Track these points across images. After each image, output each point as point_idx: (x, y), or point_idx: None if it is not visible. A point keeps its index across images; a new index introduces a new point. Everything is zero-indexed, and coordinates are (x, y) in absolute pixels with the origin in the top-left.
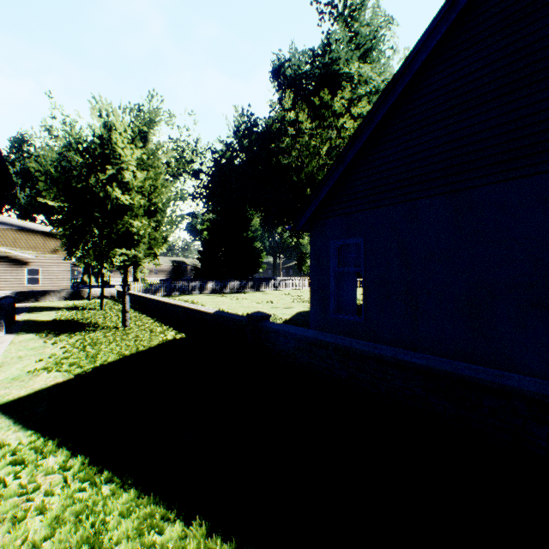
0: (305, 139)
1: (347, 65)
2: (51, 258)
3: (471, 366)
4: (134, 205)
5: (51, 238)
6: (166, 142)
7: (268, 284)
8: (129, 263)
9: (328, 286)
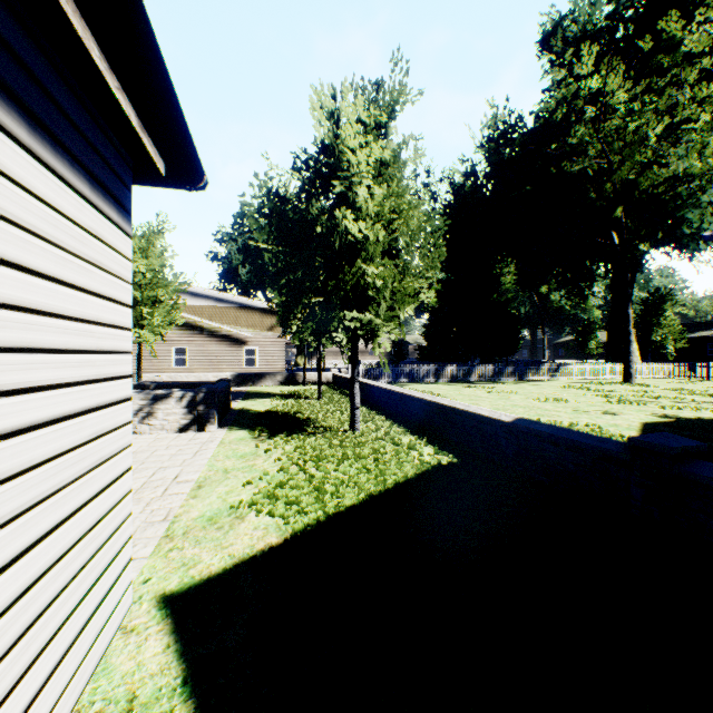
0: (616, 121)
1: None
2: (266, 336)
3: None
4: (368, 241)
5: (266, 314)
6: (412, 138)
7: (537, 370)
8: (361, 333)
9: None
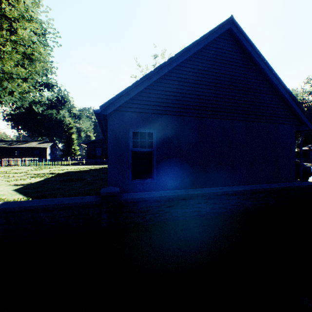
0: None
1: None
2: None
3: (252, 185)
4: None
5: None
6: None
7: None
8: None
9: (127, 161)
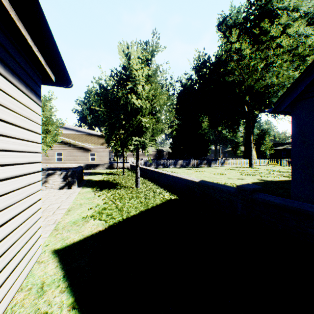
0: (246, 61)
1: (280, 1)
2: (100, 147)
3: None
4: (143, 107)
5: (100, 138)
6: (161, 65)
7: (216, 162)
8: (140, 146)
9: None
